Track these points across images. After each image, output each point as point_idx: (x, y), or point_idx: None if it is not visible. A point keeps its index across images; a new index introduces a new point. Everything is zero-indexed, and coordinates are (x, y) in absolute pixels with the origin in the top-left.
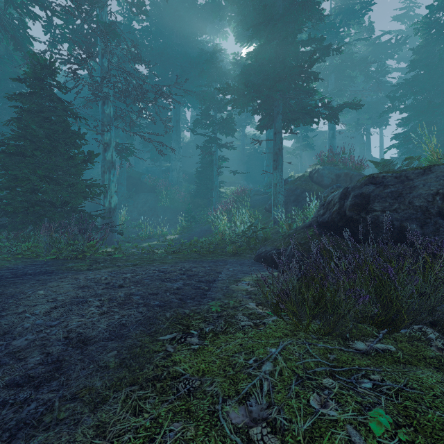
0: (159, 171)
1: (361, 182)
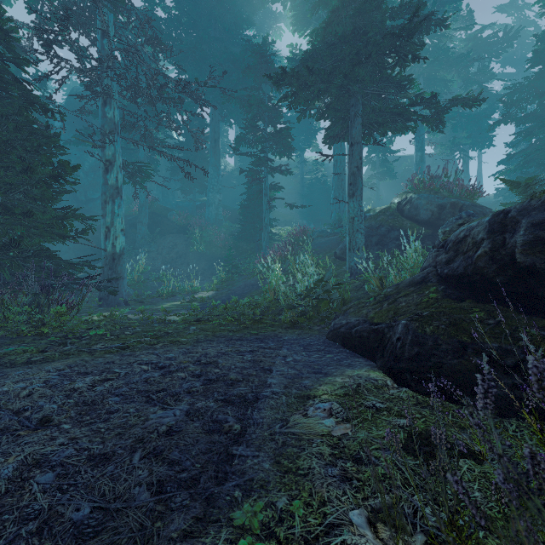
0: (193, 206)
1: (543, 199)
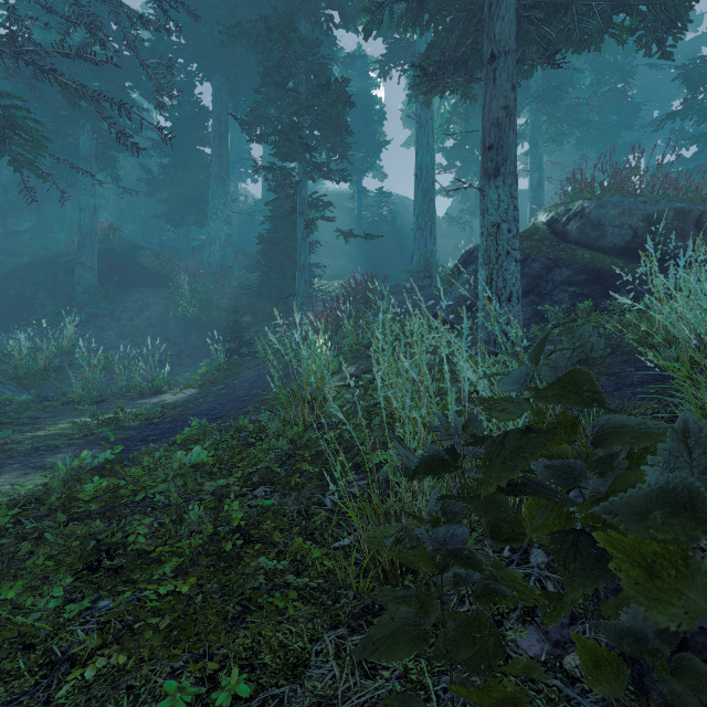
0: (186, 245)
1: None
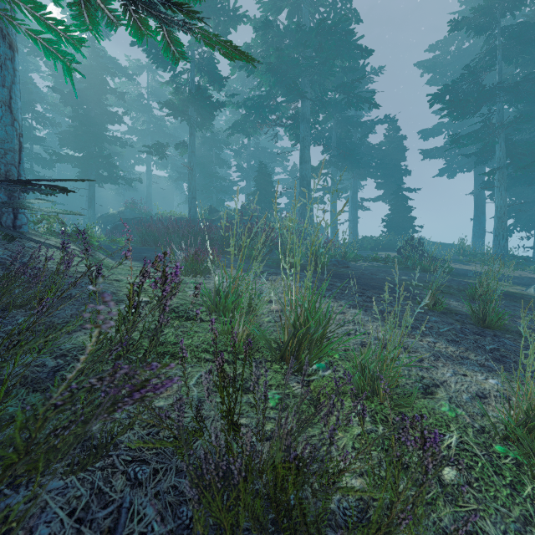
0: None
1: (118, 221)
